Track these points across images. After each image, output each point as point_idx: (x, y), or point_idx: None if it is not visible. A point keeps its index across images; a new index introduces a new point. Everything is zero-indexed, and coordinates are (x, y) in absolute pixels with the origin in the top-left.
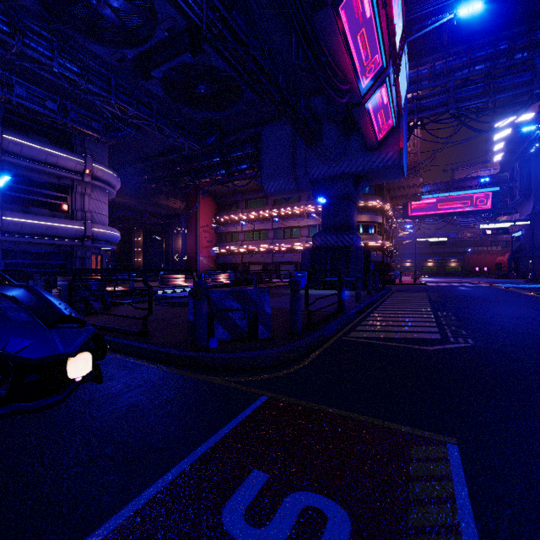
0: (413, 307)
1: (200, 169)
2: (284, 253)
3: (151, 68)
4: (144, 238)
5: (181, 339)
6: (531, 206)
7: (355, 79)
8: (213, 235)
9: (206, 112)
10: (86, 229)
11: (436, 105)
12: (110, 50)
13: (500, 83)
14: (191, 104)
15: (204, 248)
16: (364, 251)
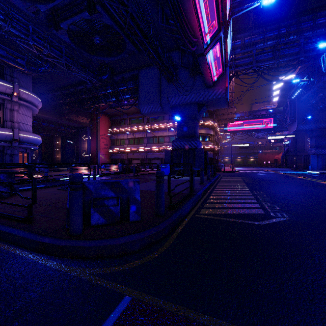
0: (237, 187)
1: (98, 97)
2: (154, 152)
3: (59, 21)
4: (62, 142)
5: (62, 224)
6: (296, 126)
7: (200, 36)
8: (109, 141)
9: (101, 57)
10: (14, 135)
11: (245, 63)
12: (27, 3)
13: (281, 52)
14: (91, 50)
15: (102, 149)
16: (204, 151)
